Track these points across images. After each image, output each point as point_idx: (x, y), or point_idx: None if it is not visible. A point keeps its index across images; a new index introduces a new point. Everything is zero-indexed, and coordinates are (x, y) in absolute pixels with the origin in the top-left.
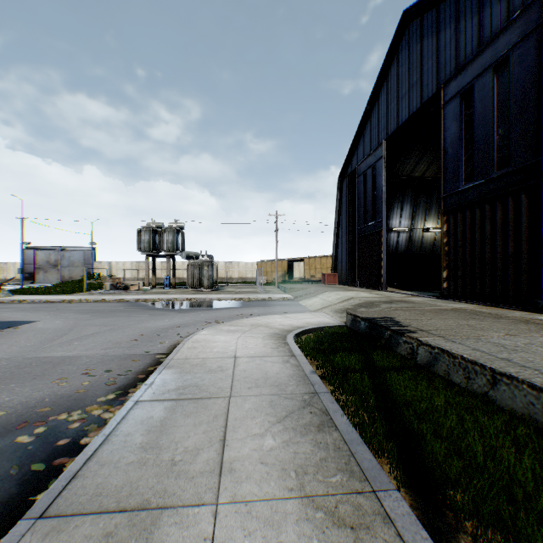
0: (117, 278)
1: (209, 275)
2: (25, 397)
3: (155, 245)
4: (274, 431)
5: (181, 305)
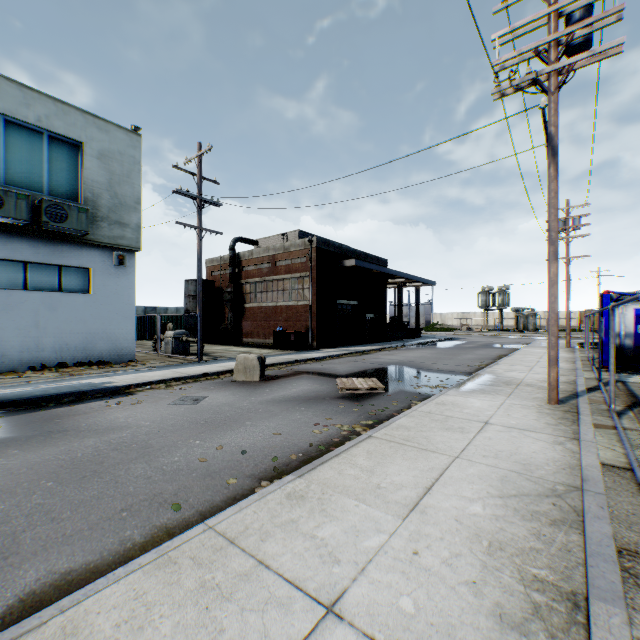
0: (466, 324)
1: (532, 322)
2: (506, 343)
3: (488, 303)
4: (561, 344)
5: (519, 337)
